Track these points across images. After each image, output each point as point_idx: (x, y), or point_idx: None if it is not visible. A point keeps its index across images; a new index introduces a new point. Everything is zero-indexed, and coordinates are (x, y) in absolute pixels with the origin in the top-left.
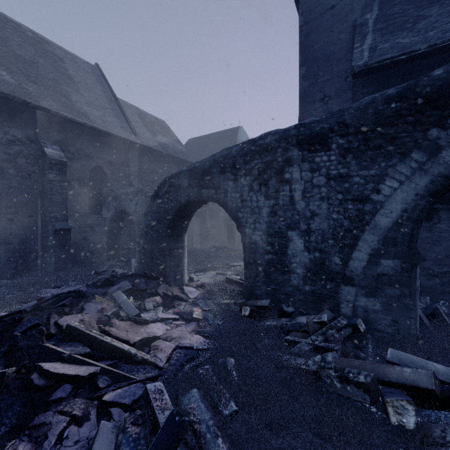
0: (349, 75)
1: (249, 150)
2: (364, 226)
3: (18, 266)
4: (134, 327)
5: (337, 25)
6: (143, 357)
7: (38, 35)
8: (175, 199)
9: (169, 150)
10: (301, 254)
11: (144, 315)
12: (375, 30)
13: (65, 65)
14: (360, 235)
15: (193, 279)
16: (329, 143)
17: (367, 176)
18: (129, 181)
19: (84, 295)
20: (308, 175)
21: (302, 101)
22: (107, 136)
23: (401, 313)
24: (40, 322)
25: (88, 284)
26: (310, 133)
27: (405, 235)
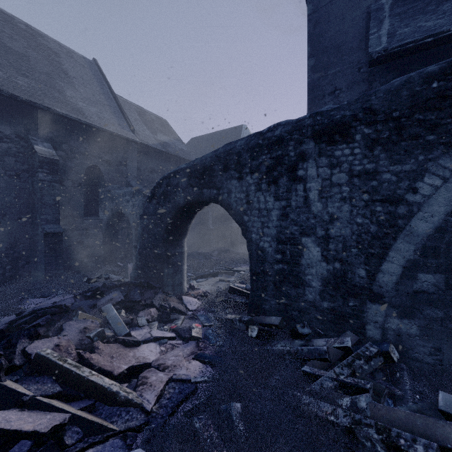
0: (362, 66)
1: (256, 144)
2: (397, 232)
3: (6, 272)
4: (122, 351)
5: (349, 12)
6: (126, 397)
7: (31, 28)
8: (173, 200)
9: (170, 149)
10: (317, 265)
11: (136, 333)
12: (393, 15)
13: (59, 59)
14: (391, 244)
15: (194, 287)
16: (352, 134)
17: (400, 172)
18: (127, 181)
19: (68, 309)
20: (326, 172)
21: (311, 95)
22: (103, 133)
23: (445, 339)
24: (2, 351)
25: (77, 294)
26: (329, 123)
27: (450, 244)
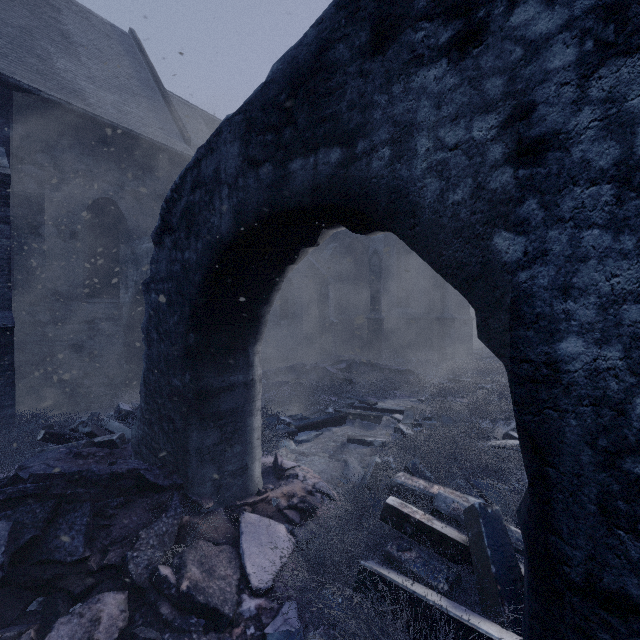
0: None
1: None
2: None
3: None
4: None
5: None
6: None
7: None
8: (205, 226)
9: None
10: None
11: None
12: None
13: (58, 16)
14: None
15: (282, 471)
16: None
17: None
18: None
19: None
20: None
21: None
22: (126, 139)
23: None
24: None
25: None
26: None
27: None
